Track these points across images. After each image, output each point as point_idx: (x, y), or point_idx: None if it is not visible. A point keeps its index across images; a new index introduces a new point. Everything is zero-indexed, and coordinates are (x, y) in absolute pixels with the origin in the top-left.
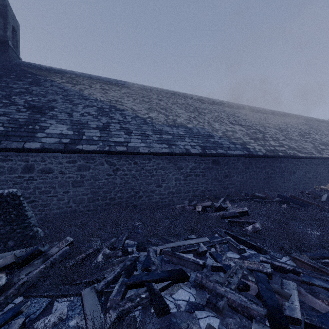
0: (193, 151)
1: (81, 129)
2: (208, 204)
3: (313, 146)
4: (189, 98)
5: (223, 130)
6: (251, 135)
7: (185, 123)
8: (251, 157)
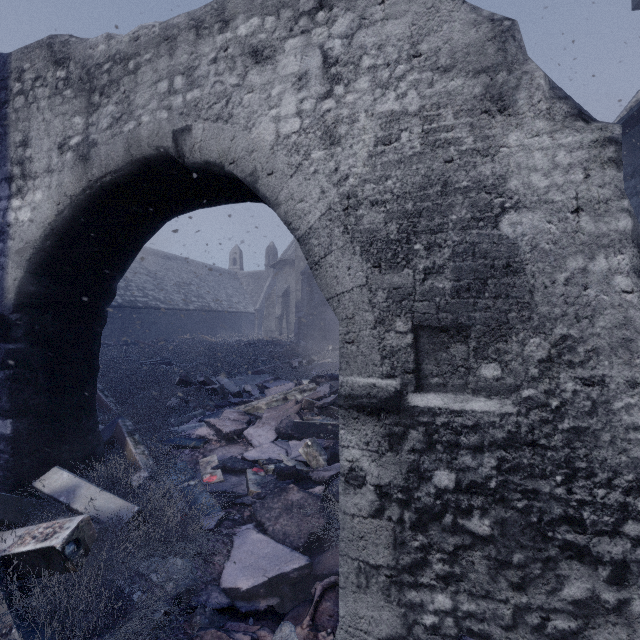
0: None
1: None
2: None
3: (184, 298)
4: None
5: None
6: None
7: None
8: None
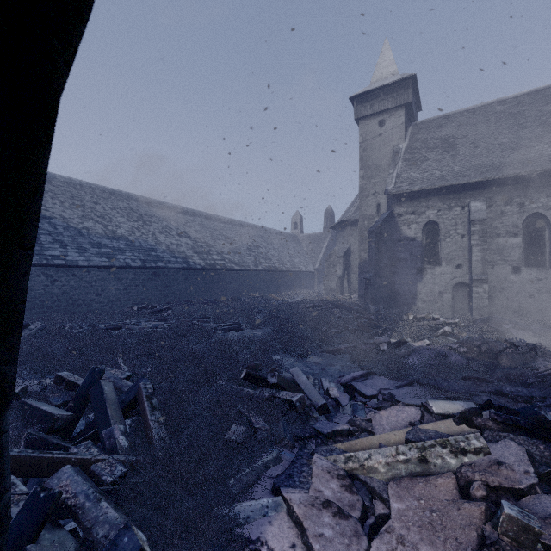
0: (133, 264)
1: None
2: (143, 306)
3: (254, 260)
4: (135, 200)
5: (168, 243)
6: (196, 249)
7: (127, 235)
8: (191, 270)
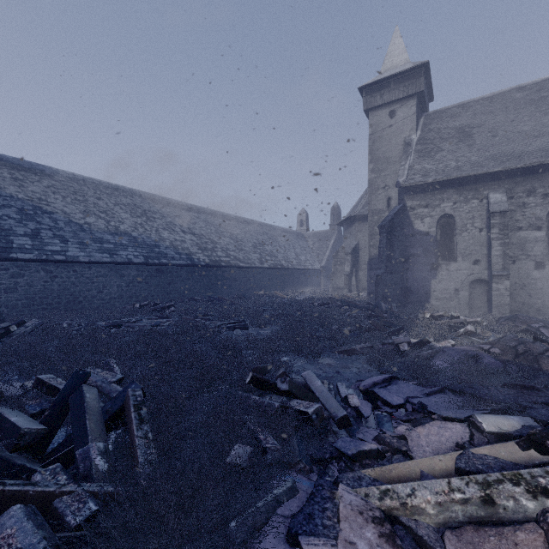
0: (136, 261)
1: (8, 237)
2: (146, 303)
3: (259, 257)
4: (138, 196)
5: (172, 239)
6: (201, 246)
7: (129, 230)
8: (195, 266)
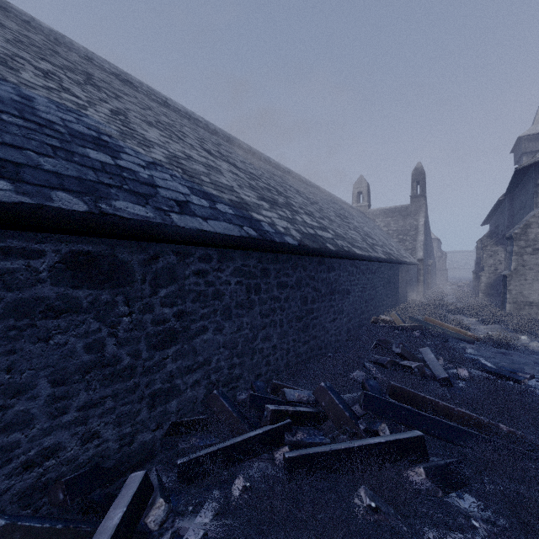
0: None
1: None
2: None
3: (361, 238)
4: (80, 55)
5: (177, 152)
6: (261, 192)
7: None
8: (267, 251)
